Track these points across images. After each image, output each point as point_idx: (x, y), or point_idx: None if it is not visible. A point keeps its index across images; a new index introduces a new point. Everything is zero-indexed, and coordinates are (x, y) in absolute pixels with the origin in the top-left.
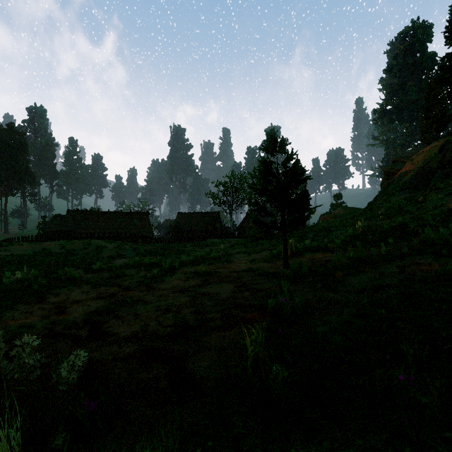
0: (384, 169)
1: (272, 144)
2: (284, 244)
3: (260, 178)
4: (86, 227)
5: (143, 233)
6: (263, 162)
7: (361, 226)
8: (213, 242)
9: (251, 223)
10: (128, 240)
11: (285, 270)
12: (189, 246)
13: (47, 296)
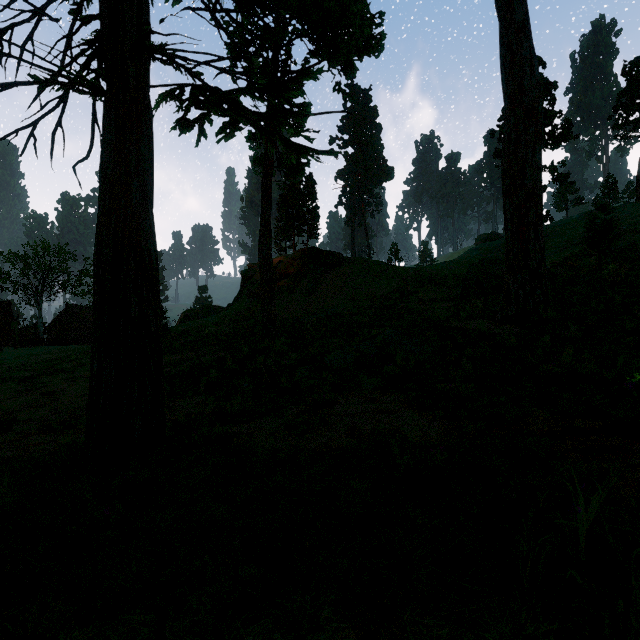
0: (242, 273)
1: None
2: None
3: None
4: None
5: None
6: None
7: (212, 331)
8: (19, 354)
9: None
10: None
11: None
12: None
13: None
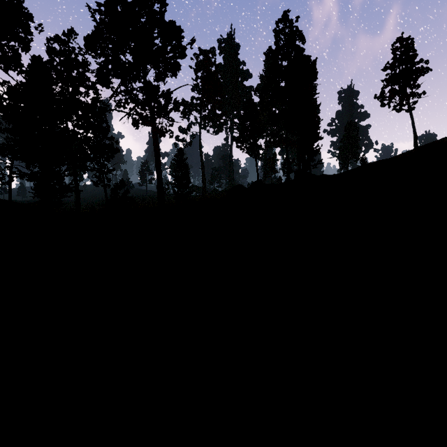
0: None
1: None
2: None
3: None
4: None
5: None
6: None
7: None
8: None
9: None
10: None
11: None
12: None
13: None
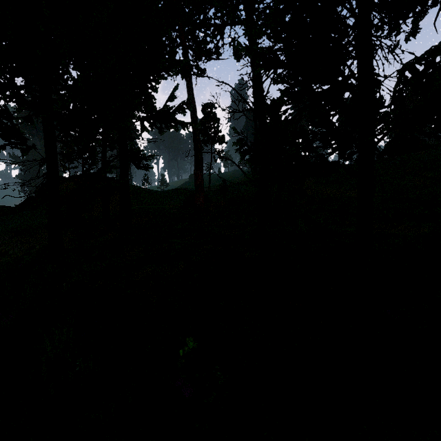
0: (43, 185)
1: None
2: None
3: None
4: None
5: None
6: None
7: None
8: None
9: None
10: None
11: None
12: None
13: None
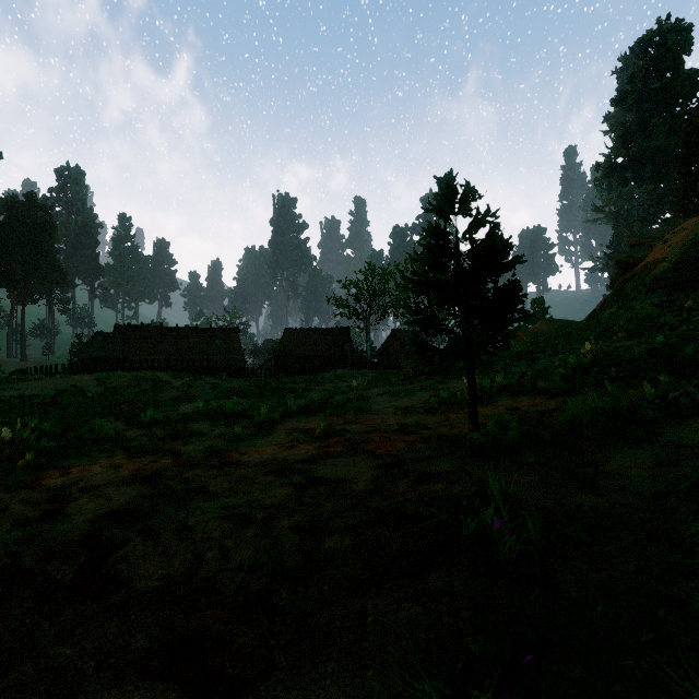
0: (617, 258)
1: (448, 199)
2: (471, 384)
3: (424, 262)
4: (142, 351)
5: (230, 361)
6: (432, 232)
7: (588, 350)
8: (339, 375)
9: (410, 345)
10: (206, 372)
11: (476, 436)
12: (301, 382)
13: (49, 474)
